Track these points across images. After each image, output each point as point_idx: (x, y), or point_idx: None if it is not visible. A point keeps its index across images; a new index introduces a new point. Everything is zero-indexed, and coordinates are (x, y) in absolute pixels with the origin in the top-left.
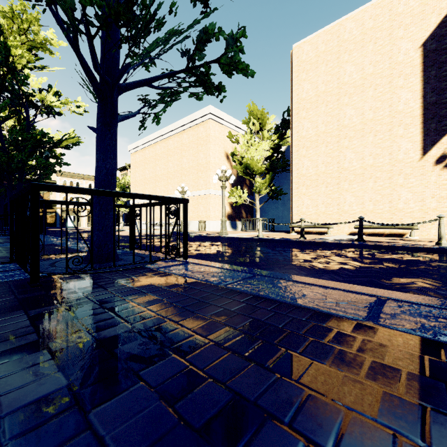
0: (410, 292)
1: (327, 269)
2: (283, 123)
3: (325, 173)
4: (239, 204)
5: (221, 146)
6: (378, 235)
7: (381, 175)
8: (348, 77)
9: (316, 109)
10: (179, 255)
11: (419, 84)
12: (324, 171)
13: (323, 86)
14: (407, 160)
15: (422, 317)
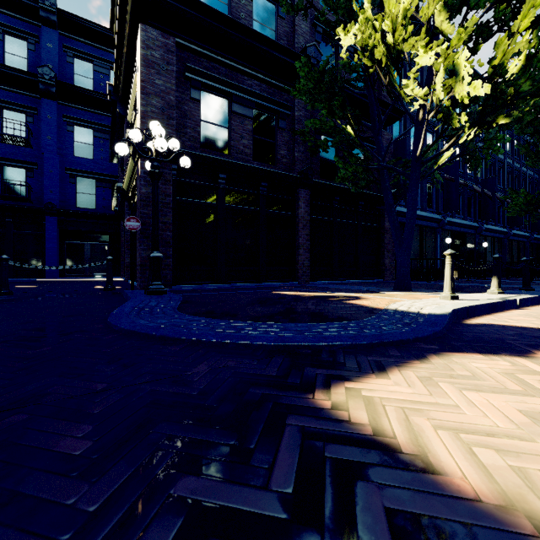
0: None
1: None
2: None
3: None
4: None
5: None
6: None
7: None
8: None
9: None
10: None
11: None
12: None
13: None
14: None
15: None
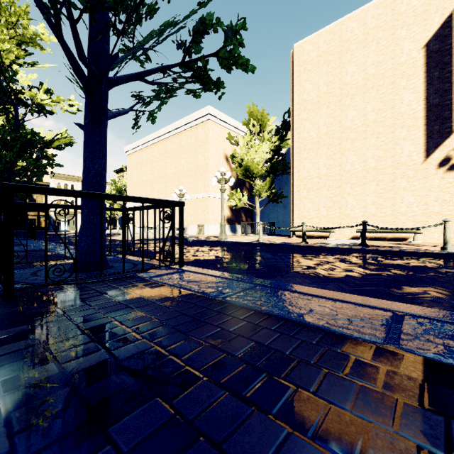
0: (424, 303)
1: (332, 277)
2: (283, 124)
3: (326, 176)
4: (239, 208)
5: (220, 148)
6: (381, 239)
7: (384, 178)
8: (350, 77)
9: (317, 110)
10: (174, 262)
11: (422, 86)
12: (325, 174)
13: (324, 87)
14: (410, 162)
15: (449, 338)
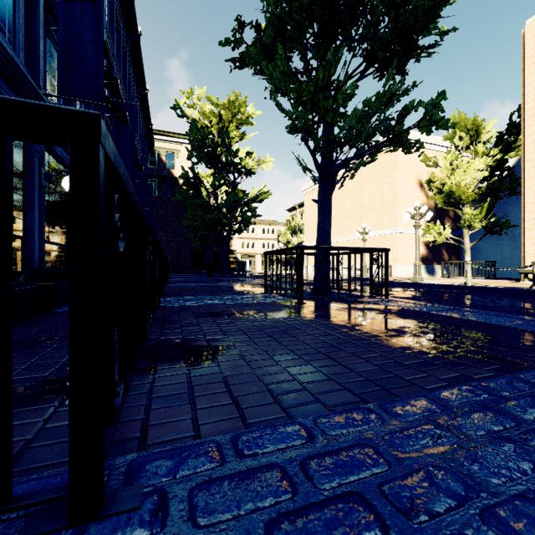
0: None
1: None
2: (510, 128)
3: None
4: (439, 243)
5: (411, 173)
6: None
7: None
8: None
9: None
10: (381, 294)
11: None
12: None
13: None
14: None
15: None
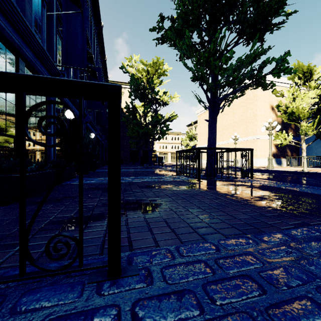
0: None
1: None
2: None
3: None
4: (284, 145)
5: (266, 101)
6: None
7: None
8: None
9: None
10: (248, 176)
11: None
12: None
13: None
14: None
15: None
